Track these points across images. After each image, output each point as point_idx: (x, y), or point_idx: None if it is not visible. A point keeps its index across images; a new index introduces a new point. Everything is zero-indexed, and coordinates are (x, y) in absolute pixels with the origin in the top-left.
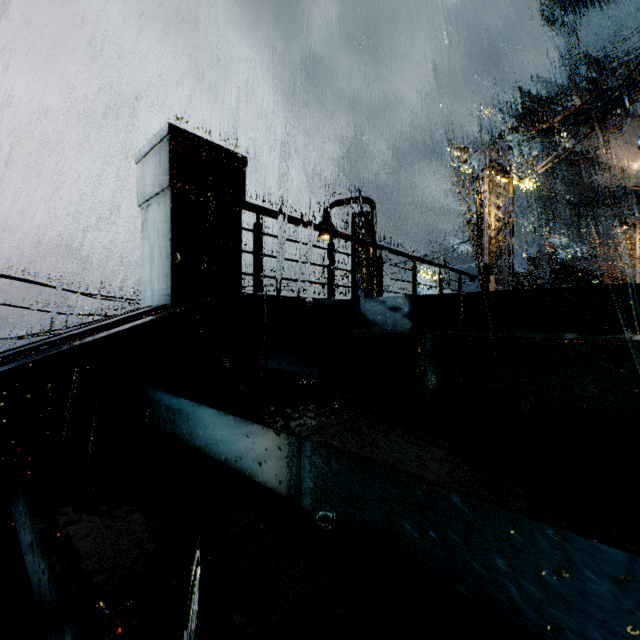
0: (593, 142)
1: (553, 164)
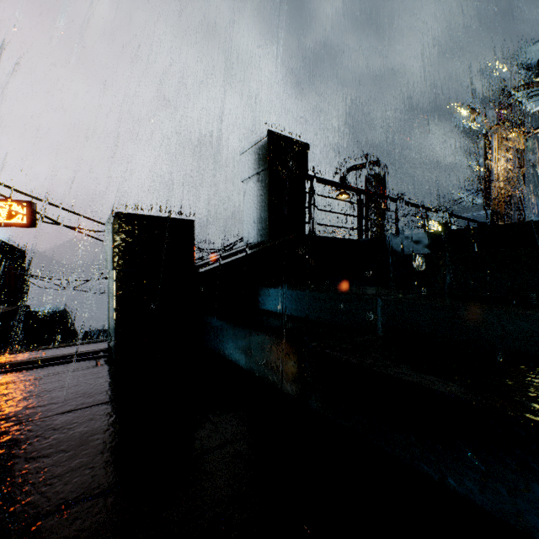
0: None
1: None
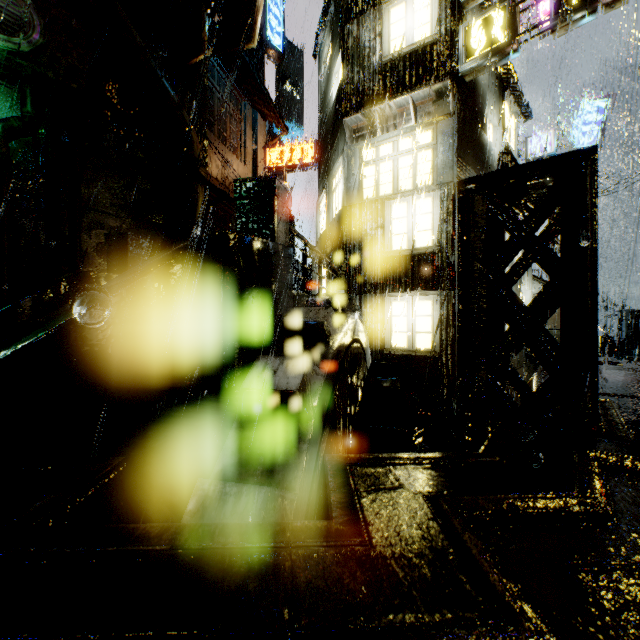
0: None
1: None
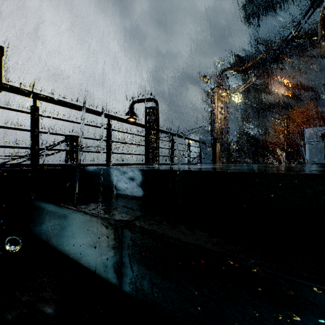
0: (265, 80)
1: (248, 89)
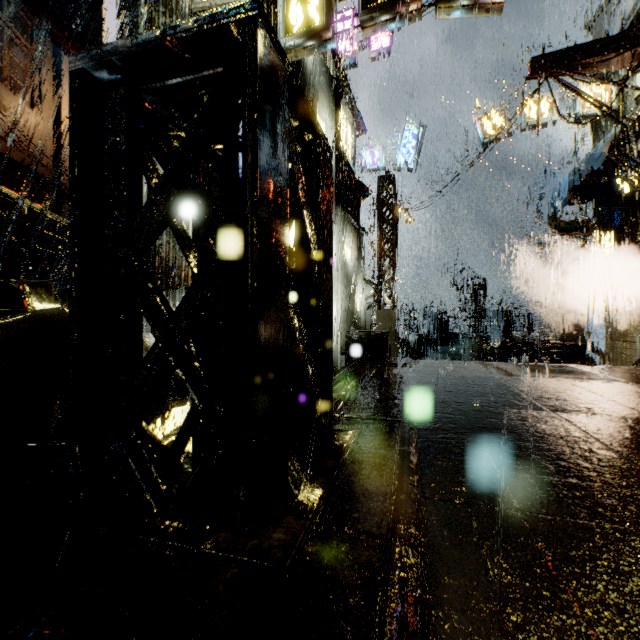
0: None
1: None
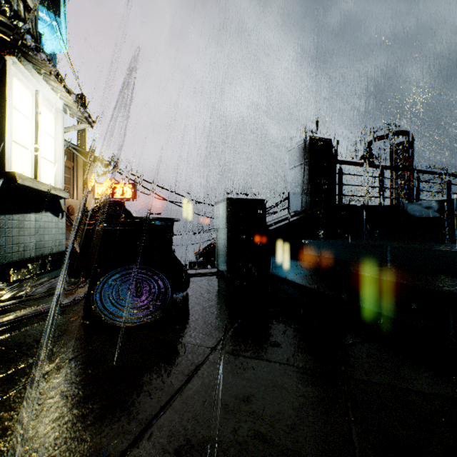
0: None
1: None
